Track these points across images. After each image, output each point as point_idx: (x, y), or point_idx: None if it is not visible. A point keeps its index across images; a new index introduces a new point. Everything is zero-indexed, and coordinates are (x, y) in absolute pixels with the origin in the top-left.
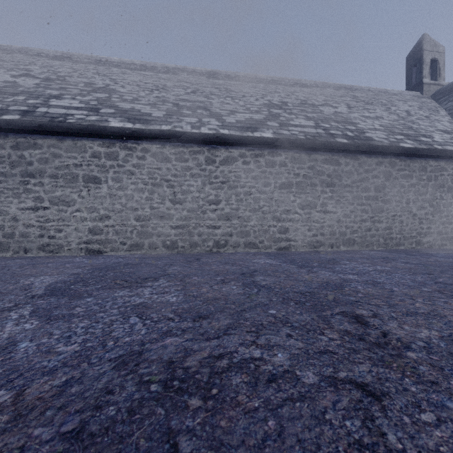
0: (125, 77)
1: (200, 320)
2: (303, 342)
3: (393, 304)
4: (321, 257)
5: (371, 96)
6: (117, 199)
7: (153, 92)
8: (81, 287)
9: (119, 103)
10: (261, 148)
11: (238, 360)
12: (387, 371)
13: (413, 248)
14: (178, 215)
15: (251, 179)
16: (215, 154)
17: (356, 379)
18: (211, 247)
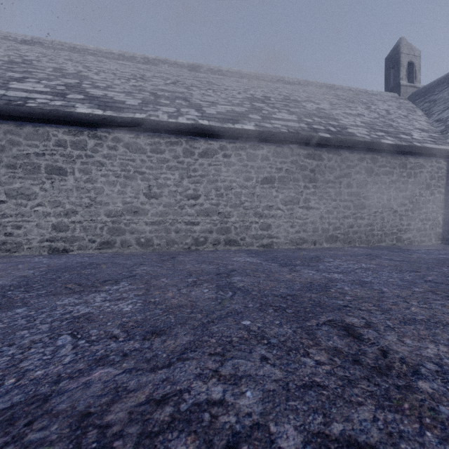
0: (101, 65)
1: (152, 337)
2: (281, 370)
3: (386, 309)
4: (304, 255)
5: (352, 95)
6: (85, 192)
7: (129, 81)
8: (20, 294)
9: (91, 90)
10: (242, 141)
11: (188, 407)
12: (398, 418)
13: (394, 245)
14: (153, 210)
15: (232, 173)
16: (194, 146)
17: (357, 438)
18: (190, 244)
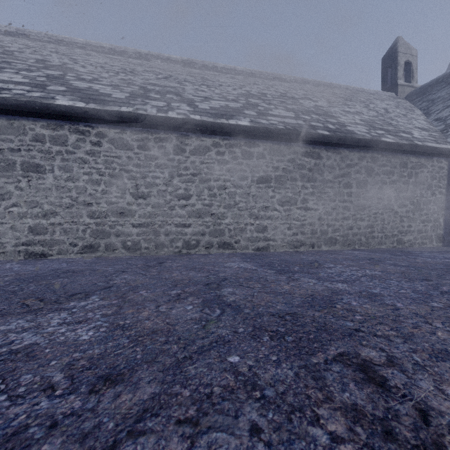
0: (89, 58)
1: (104, 388)
2: None
3: (407, 335)
4: (302, 259)
5: (349, 94)
6: (65, 191)
7: (118, 74)
8: None
9: (74, 82)
10: (237, 138)
11: None
12: None
13: (395, 247)
14: (141, 211)
15: (226, 171)
16: (185, 142)
17: None
18: (181, 248)
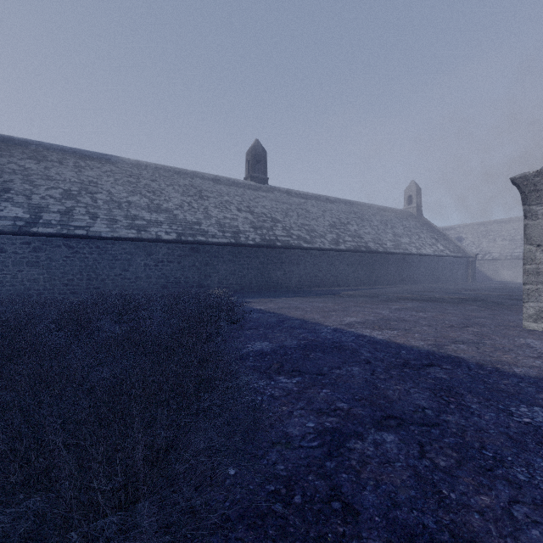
0: None
1: None
2: None
3: None
4: None
5: None
6: None
7: None
8: None
9: None
10: None
11: None
12: None
13: None
14: None
15: None
16: None
17: None
18: None
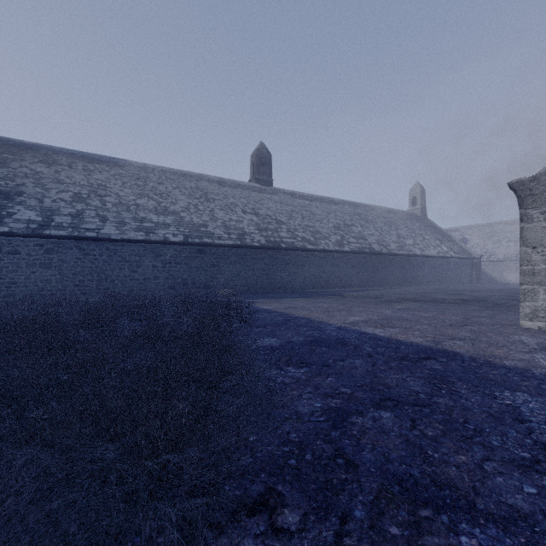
0: None
1: None
2: None
3: None
4: None
5: None
6: None
7: None
8: None
9: None
10: None
11: None
12: None
13: None
14: None
15: None
16: None
17: None
18: None
